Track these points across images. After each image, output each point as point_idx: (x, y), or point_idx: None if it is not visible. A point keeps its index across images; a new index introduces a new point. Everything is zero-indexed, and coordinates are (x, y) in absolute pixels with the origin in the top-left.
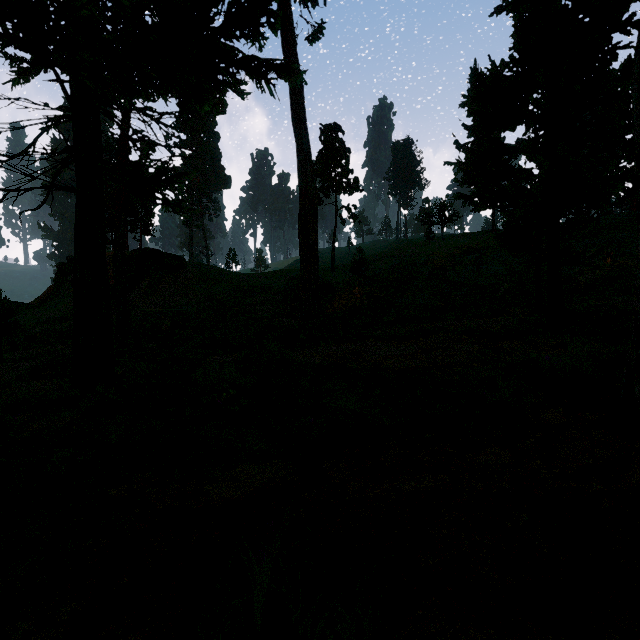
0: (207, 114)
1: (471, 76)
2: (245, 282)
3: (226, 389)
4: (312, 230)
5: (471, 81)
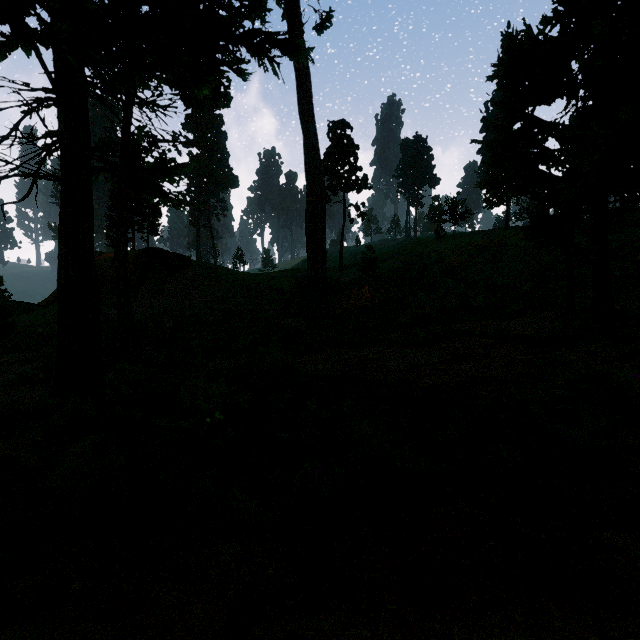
0: (211, 108)
1: (502, 43)
2: (251, 282)
3: (212, 411)
4: (320, 226)
5: (505, 44)
